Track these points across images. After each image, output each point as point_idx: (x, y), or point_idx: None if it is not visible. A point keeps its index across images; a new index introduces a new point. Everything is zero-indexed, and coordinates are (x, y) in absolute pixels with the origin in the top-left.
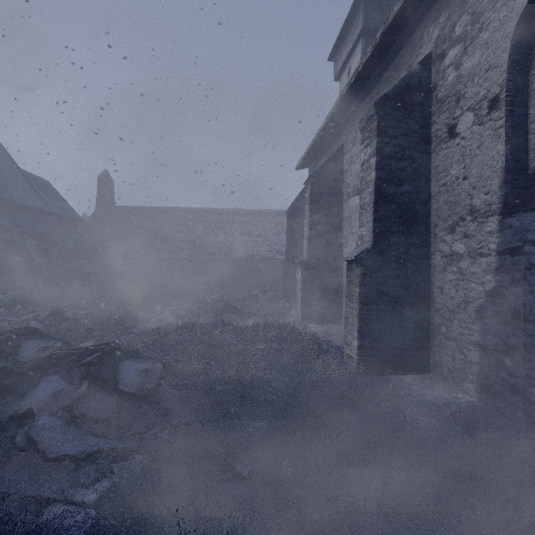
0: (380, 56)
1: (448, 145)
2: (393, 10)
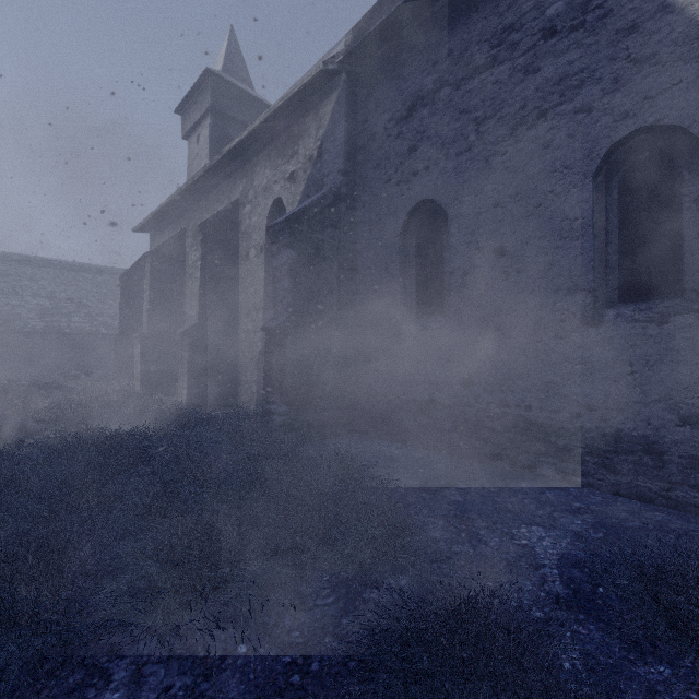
0: (212, 176)
1: (246, 263)
2: (216, 157)
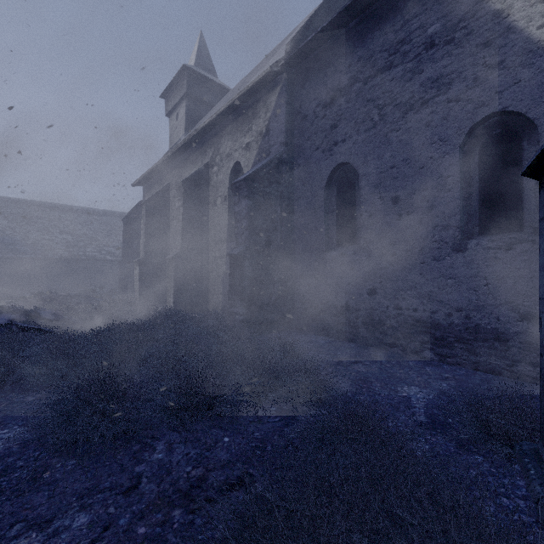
0: (189, 145)
1: (214, 208)
2: (193, 132)
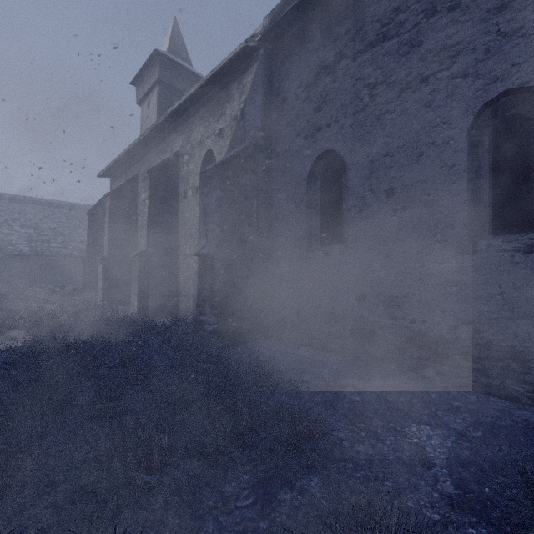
0: (158, 132)
1: (185, 201)
2: (161, 117)
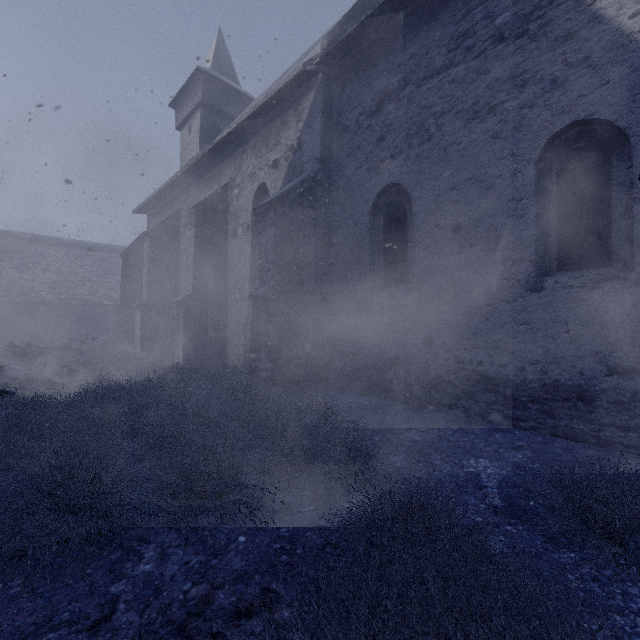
0: (204, 163)
1: (234, 240)
2: (208, 147)
